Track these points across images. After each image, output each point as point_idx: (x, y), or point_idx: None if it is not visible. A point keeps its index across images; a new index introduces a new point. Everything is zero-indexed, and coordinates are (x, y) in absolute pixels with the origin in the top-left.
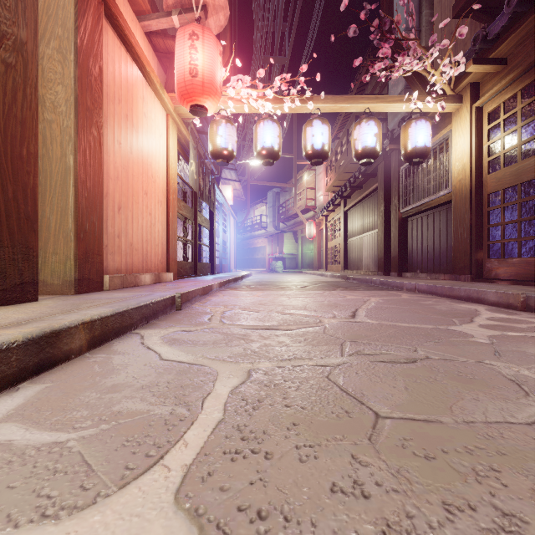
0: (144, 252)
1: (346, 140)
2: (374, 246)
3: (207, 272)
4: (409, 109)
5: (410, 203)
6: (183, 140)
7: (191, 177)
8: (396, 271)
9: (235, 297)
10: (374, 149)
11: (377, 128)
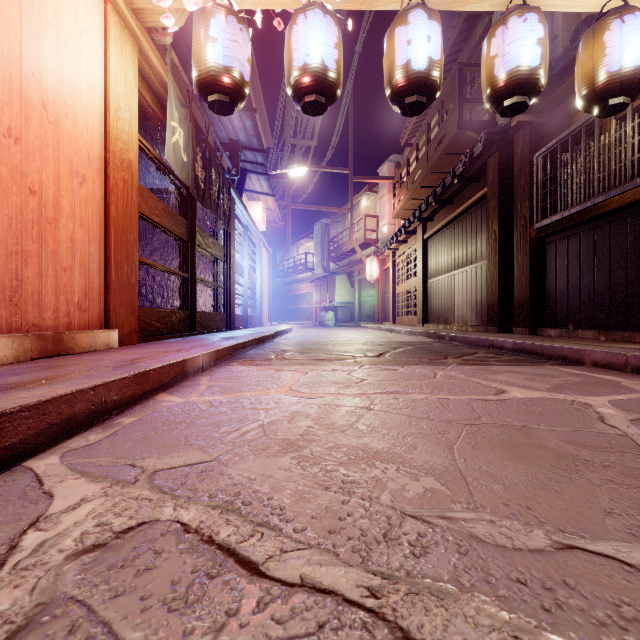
0: (3, 280)
1: (426, 140)
2: (475, 287)
3: (219, 328)
4: (596, 4)
5: (555, 211)
6: (157, 82)
7: (175, 155)
8: (526, 325)
9: (231, 393)
10: (536, 71)
11: (543, 28)
